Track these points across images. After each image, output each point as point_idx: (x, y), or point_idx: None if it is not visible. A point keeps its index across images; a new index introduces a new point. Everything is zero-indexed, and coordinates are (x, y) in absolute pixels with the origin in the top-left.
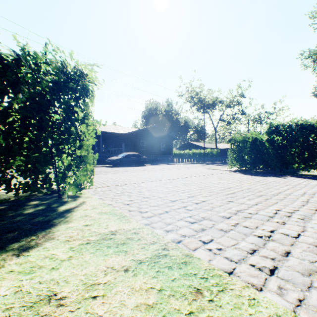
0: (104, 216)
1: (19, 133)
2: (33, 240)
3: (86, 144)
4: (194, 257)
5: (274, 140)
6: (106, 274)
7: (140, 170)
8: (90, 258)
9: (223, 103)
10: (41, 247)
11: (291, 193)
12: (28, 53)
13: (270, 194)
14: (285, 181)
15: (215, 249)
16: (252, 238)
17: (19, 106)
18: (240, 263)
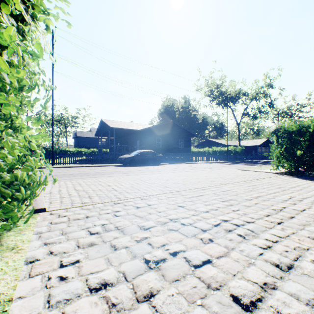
0: None
1: None
2: None
3: None
4: None
5: None
6: None
7: (154, 170)
8: None
9: (247, 96)
10: None
11: None
12: None
13: None
14: None
15: None
16: None
17: None
18: None
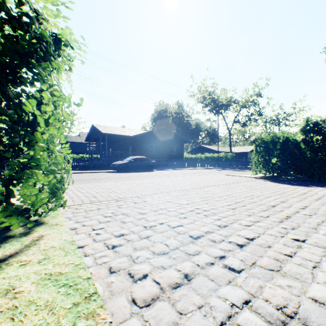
0: (46, 293)
1: None
2: None
3: (44, 138)
4: None
5: (312, 140)
6: None
7: (148, 176)
8: None
9: (238, 103)
10: None
11: None
12: None
13: None
14: None
15: None
16: None
17: None
18: None
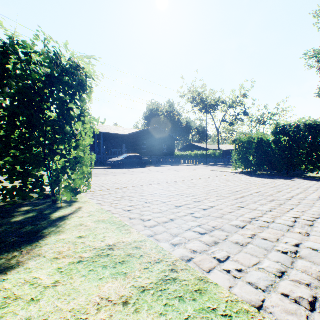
0: (102, 225)
1: (6, 131)
2: (15, 257)
3: (83, 144)
4: (211, 283)
5: (280, 141)
6: (100, 310)
7: (142, 172)
8: (81, 284)
9: (225, 104)
10: (23, 268)
11: (305, 197)
12: (17, 42)
13: (283, 198)
14: (294, 184)
15: (234, 270)
16: (276, 255)
17: (10, 103)
18: (269, 291)
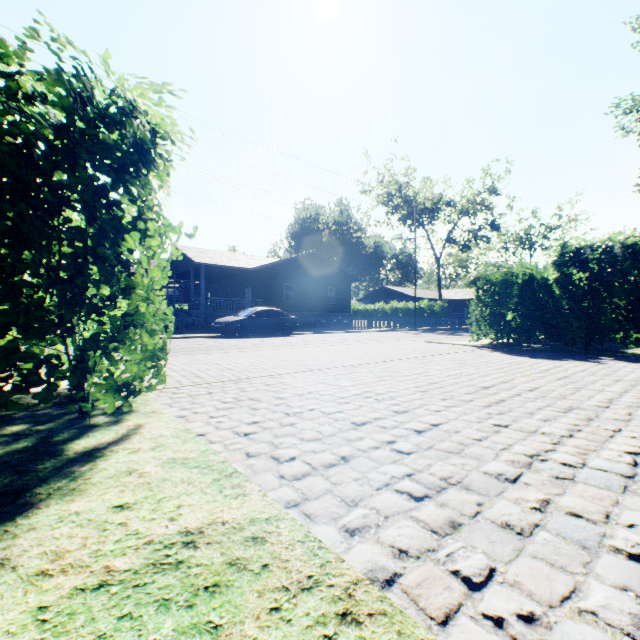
0: (179, 472)
1: None
2: None
3: (145, 285)
4: None
5: (572, 281)
6: None
7: (284, 344)
8: None
9: (453, 207)
10: None
11: (639, 402)
12: None
13: (591, 405)
14: (606, 371)
15: (515, 618)
16: (615, 566)
17: None
18: None
